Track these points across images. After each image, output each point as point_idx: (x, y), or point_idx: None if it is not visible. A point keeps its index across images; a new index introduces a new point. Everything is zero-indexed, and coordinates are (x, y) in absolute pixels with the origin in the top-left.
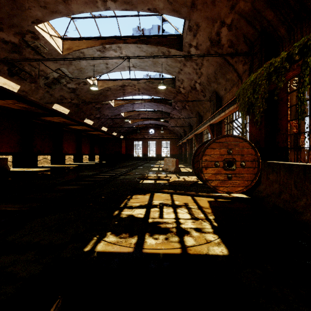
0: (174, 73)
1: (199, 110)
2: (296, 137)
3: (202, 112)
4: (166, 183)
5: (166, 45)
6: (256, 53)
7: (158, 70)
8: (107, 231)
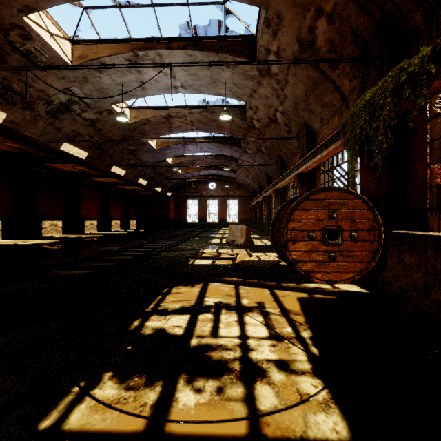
0: (243, 96)
1: (282, 154)
2: (440, 191)
3: (285, 157)
4: (230, 264)
5: (231, 52)
6: (372, 58)
7: (220, 92)
8: (106, 369)
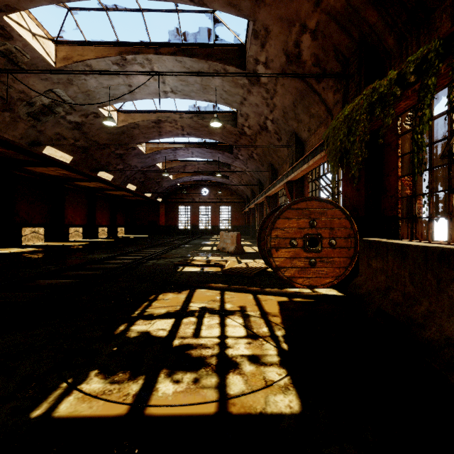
0: (234, 103)
1: (273, 161)
2: (409, 201)
3: (277, 164)
4: (218, 271)
5: (221, 60)
6: (352, 74)
7: (211, 98)
8: (93, 367)
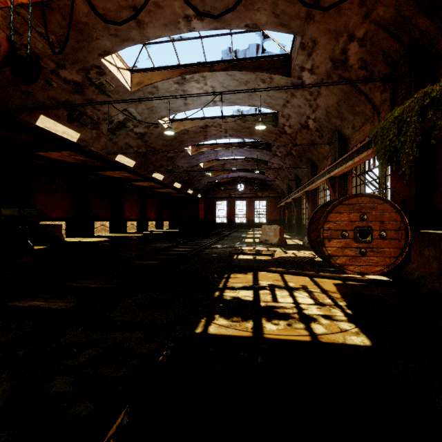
0: (277, 106)
1: (313, 157)
2: None
3: (316, 160)
4: (270, 259)
5: (267, 70)
6: (402, 76)
7: (255, 103)
8: (214, 313)
